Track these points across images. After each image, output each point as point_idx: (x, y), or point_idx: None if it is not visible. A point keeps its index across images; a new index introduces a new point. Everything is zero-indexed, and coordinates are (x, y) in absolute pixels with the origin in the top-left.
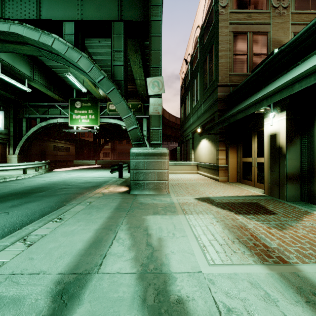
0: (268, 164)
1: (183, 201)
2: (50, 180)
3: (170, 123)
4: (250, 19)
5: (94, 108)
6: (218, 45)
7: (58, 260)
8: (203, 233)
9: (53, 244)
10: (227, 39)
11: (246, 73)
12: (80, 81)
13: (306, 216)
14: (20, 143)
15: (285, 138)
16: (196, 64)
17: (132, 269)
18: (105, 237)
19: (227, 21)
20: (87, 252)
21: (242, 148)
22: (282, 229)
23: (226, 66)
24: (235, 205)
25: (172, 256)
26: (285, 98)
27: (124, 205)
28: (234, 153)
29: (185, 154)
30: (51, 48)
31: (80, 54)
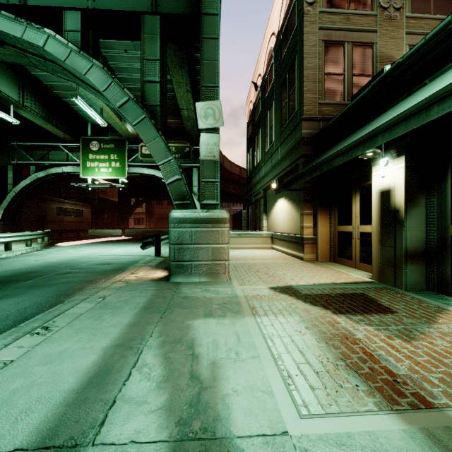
0: (378, 235)
1: (253, 292)
2: (46, 260)
3: (232, 175)
4: (349, 23)
5: (119, 152)
6: (303, 59)
7: (21, 418)
8: (285, 350)
9: (20, 381)
10: (316, 52)
11: (343, 102)
12: (97, 110)
13: (441, 315)
14: (4, 204)
15: (403, 197)
16: (270, 90)
17: (160, 433)
18: (119, 363)
19: (316, 25)
20: (81, 396)
21: (338, 212)
22: (410, 340)
23: (314, 91)
24: (332, 298)
25: (234, 398)
26: (404, 136)
27: (159, 301)
28: (326, 219)
29: (254, 220)
30: (43, 51)
31: (91, 62)
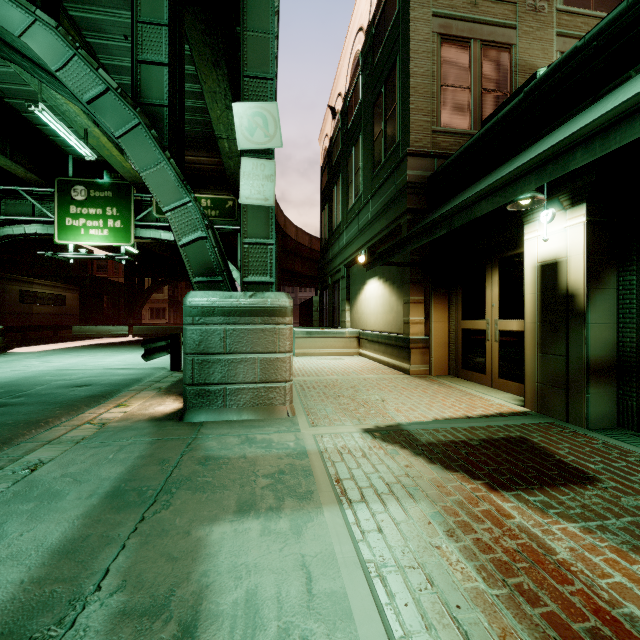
0: (536, 335)
1: (334, 442)
2: None
3: (299, 247)
4: (476, 11)
5: (121, 205)
6: (409, 60)
7: None
8: (421, 618)
9: None
10: (428, 50)
11: (468, 130)
12: (79, 132)
13: None
14: None
15: (583, 272)
16: (356, 114)
17: None
18: None
19: (428, 8)
20: None
21: (462, 299)
22: None
23: (425, 112)
24: (475, 450)
25: None
26: (585, 171)
27: (150, 470)
28: (443, 310)
29: (332, 312)
30: None
31: (32, 14)
